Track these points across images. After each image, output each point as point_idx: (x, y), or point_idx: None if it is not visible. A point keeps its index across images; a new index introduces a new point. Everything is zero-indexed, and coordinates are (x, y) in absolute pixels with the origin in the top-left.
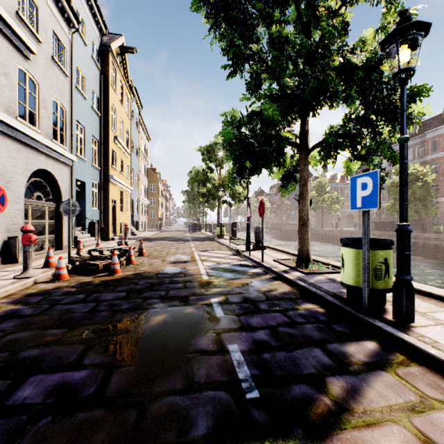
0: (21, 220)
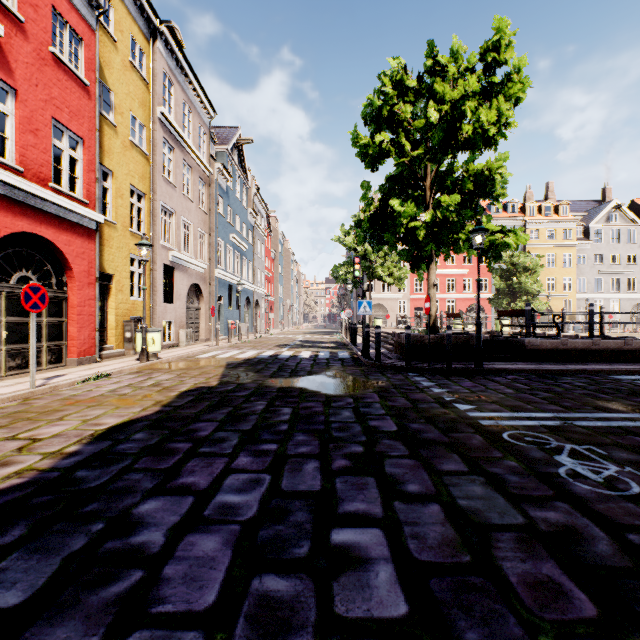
0: (628, 320)
